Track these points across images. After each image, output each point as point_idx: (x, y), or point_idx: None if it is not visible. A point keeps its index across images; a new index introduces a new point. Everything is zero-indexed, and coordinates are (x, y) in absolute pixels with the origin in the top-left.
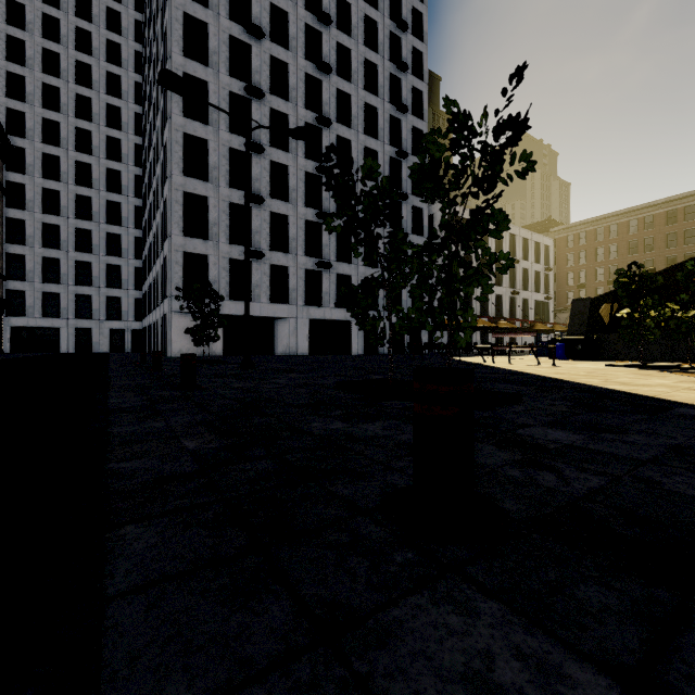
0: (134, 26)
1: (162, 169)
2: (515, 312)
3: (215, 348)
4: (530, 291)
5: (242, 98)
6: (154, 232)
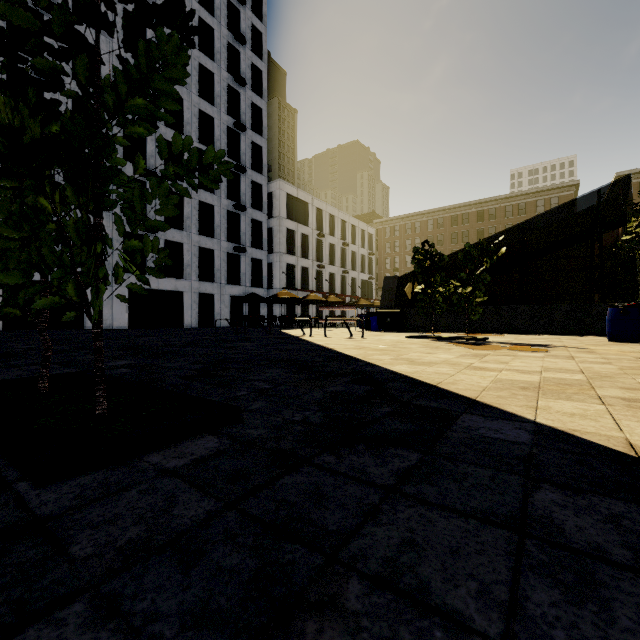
0: None
1: None
2: (345, 289)
3: None
4: (358, 271)
5: (29, 8)
6: None
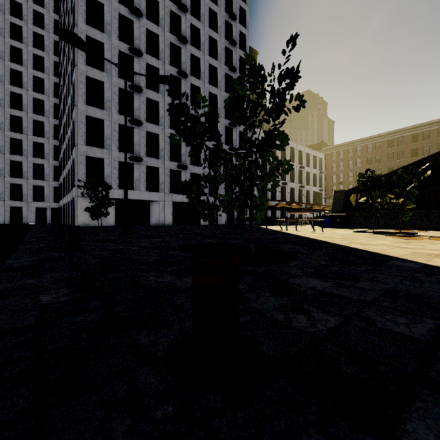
0: (53, 2)
1: (72, 100)
2: (302, 198)
3: (109, 220)
4: (310, 186)
5: (127, 55)
6: (67, 142)
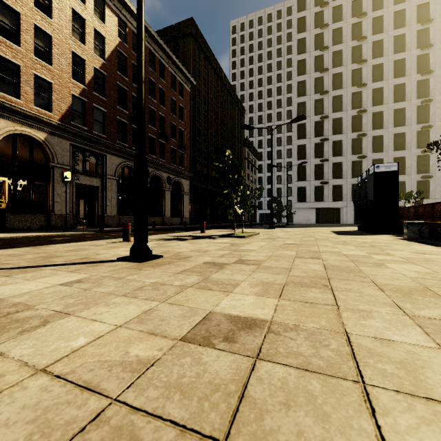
0: None
1: None
2: None
3: (311, 220)
4: None
5: (320, 121)
6: None
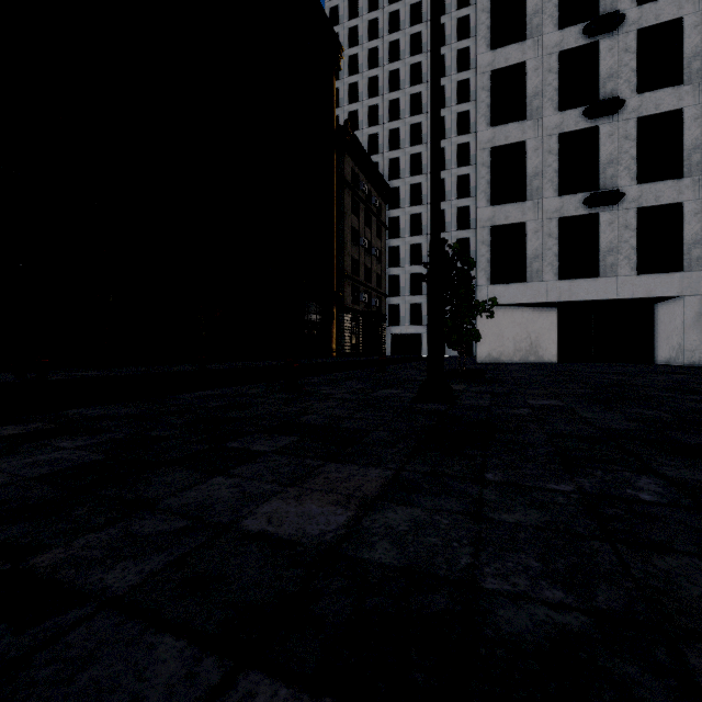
0: None
1: None
2: None
3: (543, 351)
4: None
5: None
6: None
